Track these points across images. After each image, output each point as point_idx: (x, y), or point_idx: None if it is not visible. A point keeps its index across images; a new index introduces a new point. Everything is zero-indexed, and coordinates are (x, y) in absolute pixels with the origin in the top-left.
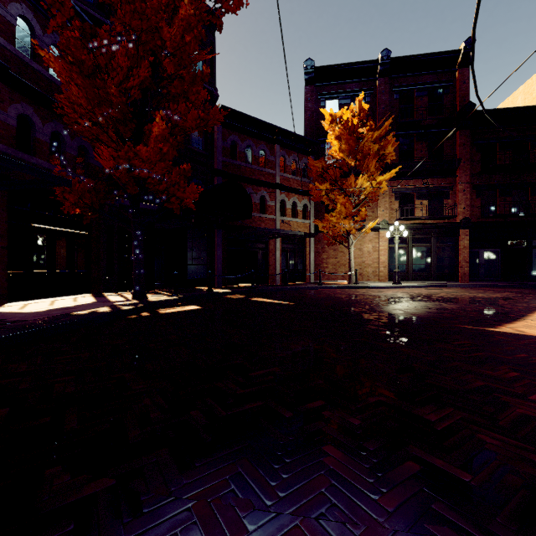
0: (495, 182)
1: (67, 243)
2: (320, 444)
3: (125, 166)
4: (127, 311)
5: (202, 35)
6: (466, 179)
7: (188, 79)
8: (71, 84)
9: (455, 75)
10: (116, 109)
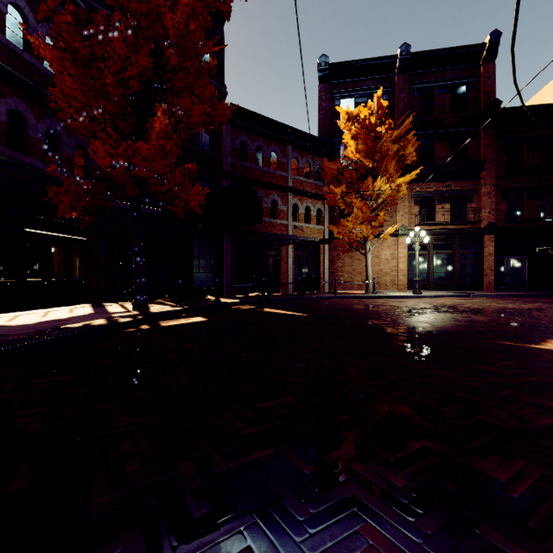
0: (522, 184)
1: (64, 249)
2: (354, 521)
3: (122, 164)
4: (125, 323)
5: (208, 23)
6: (492, 182)
7: (194, 72)
8: (64, 74)
9: (479, 71)
10: (113, 101)
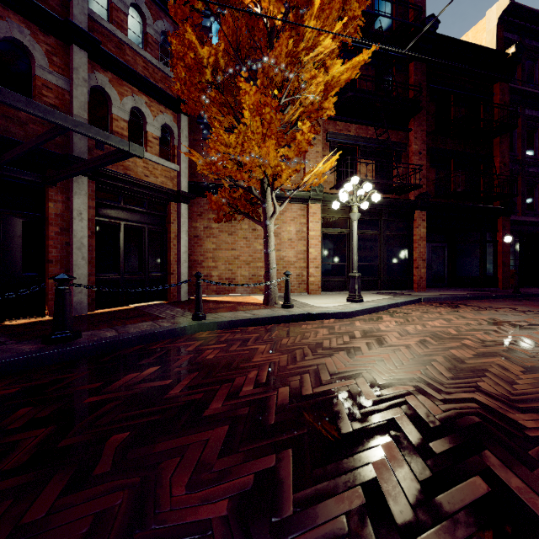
0: (450, 148)
1: None
2: None
3: None
4: None
5: None
6: (423, 137)
7: None
8: None
9: None
10: None
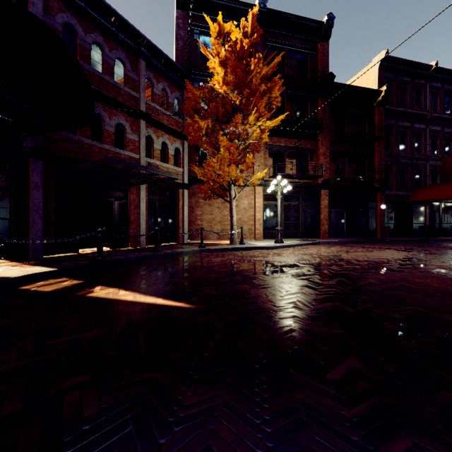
0: (345, 150)
1: None
2: None
3: None
4: None
5: None
6: (326, 144)
7: None
8: None
9: (317, 47)
10: None
